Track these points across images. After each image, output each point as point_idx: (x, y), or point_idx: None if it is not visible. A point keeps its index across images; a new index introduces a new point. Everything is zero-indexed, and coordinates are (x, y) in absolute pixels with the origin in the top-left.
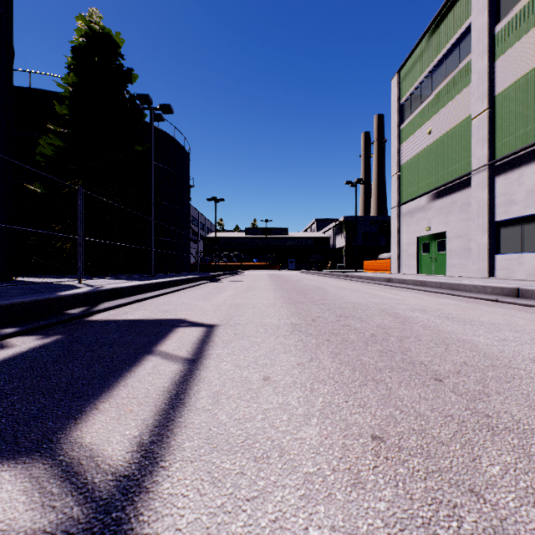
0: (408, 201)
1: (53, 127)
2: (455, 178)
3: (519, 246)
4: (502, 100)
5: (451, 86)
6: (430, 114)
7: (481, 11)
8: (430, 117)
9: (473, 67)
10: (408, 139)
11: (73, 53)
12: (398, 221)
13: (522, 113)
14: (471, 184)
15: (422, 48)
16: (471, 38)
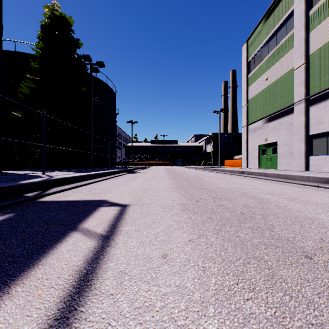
0: (253, 123)
1: (29, 76)
2: (283, 108)
3: (325, 150)
4: (314, 58)
5: (281, 49)
6: (267, 68)
7: (300, 1)
8: (267, 69)
9: (295, 37)
10: (253, 83)
11: (42, 29)
12: (246, 135)
13: (327, 65)
14: (294, 111)
15: (262, 26)
16: (294, 19)
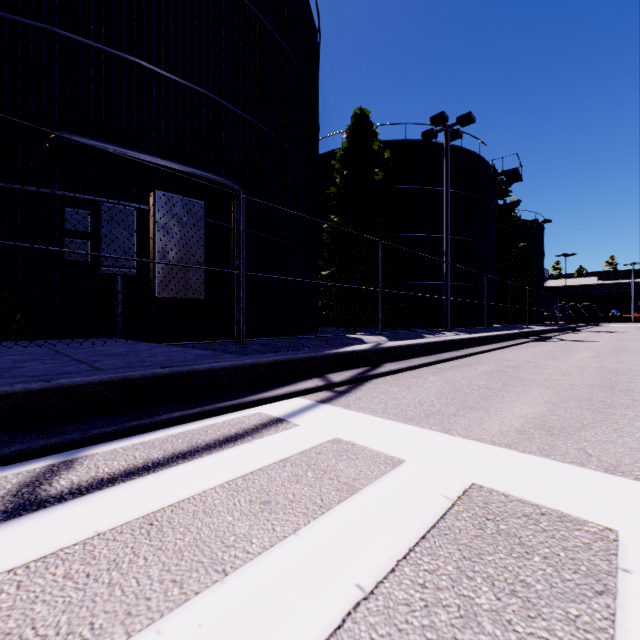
0: None
1: None
2: None
3: None
4: None
5: None
6: None
7: None
8: None
9: None
10: None
11: None
12: None
13: None
14: None
15: None
16: None
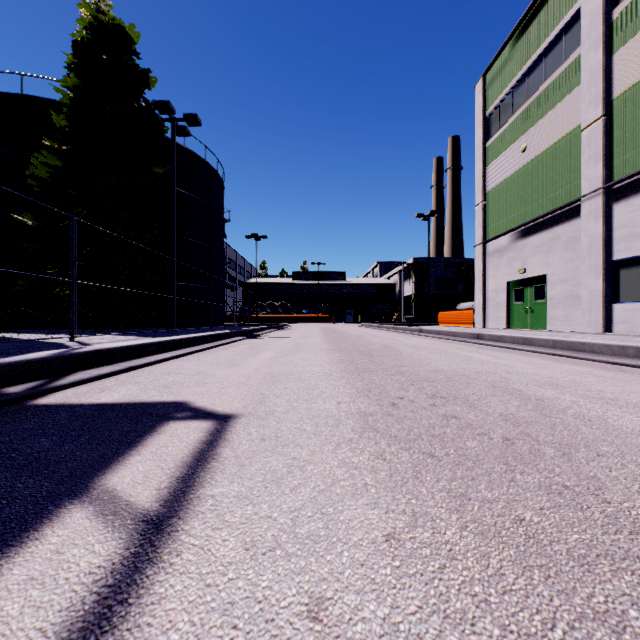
0: (496, 237)
1: (49, 143)
2: (558, 206)
3: None
4: (623, 104)
5: (553, 90)
6: (525, 127)
7: None
8: (525, 130)
9: (583, 63)
10: (496, 159)
11: (75, 49)
12: (483, 263)
13: None
14: (581, 213)
15: (514, 45)
16: (581, 27)
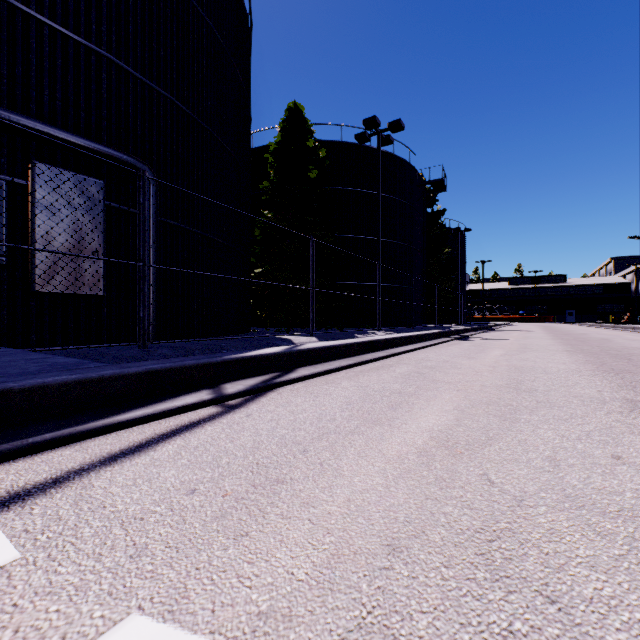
0: None
1: None
2: None
3: None
4: None
5: None
6: None
7: None
8: None
9: None
10: None
11: None
12: None
13: None
14: None
15: None
16: None
